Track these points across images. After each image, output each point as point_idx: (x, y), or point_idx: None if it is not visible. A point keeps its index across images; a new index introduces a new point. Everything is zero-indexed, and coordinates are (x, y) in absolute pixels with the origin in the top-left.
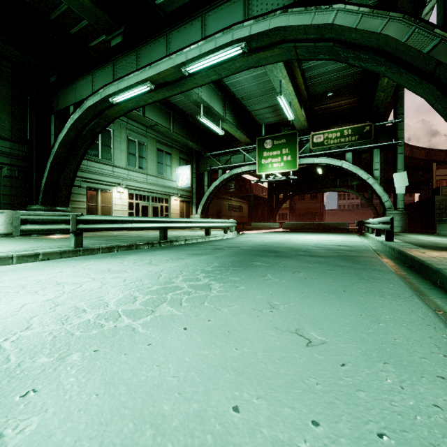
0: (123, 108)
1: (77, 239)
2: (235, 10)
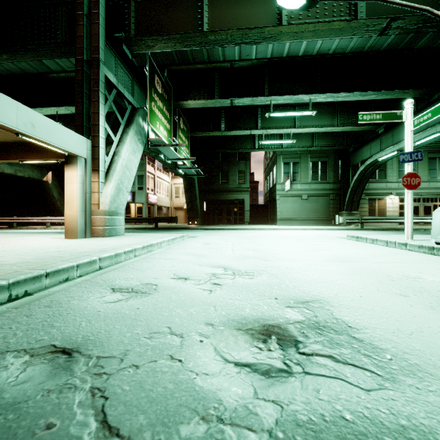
0: (386, 159)
1: (361, 225)
2: None
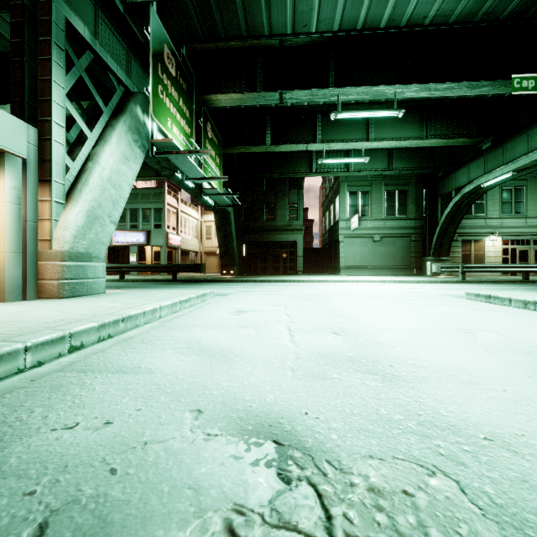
0: (492, 185)
1: (462, 276)
2: None
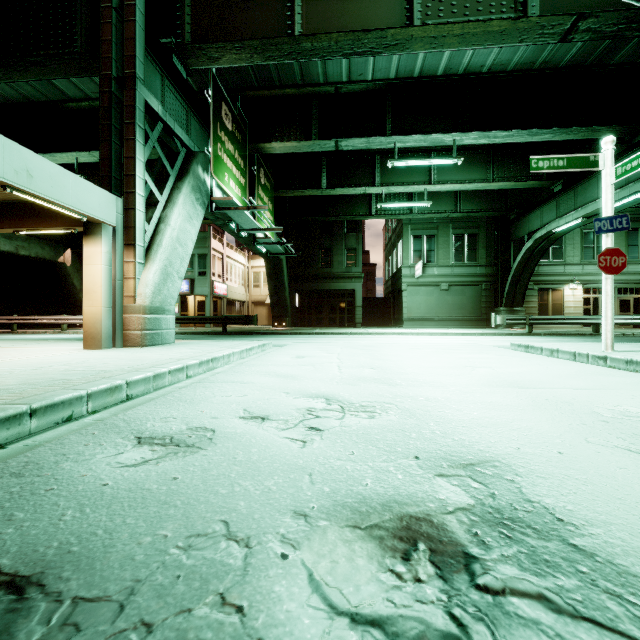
0: (565, 231)
1: (529, 328)
2: None
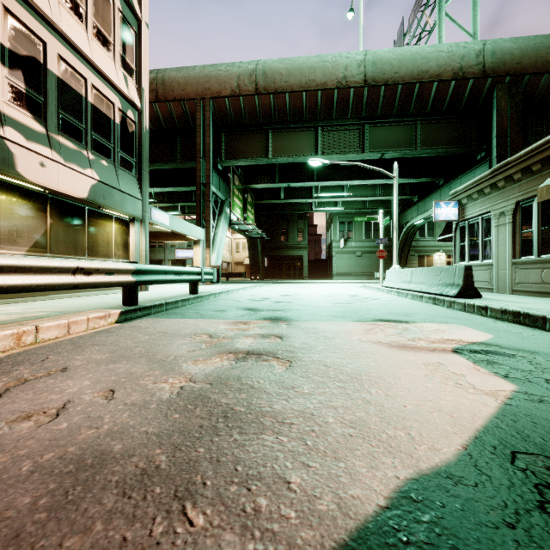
0: (421, 223)
1: None
2: (447, 191)
